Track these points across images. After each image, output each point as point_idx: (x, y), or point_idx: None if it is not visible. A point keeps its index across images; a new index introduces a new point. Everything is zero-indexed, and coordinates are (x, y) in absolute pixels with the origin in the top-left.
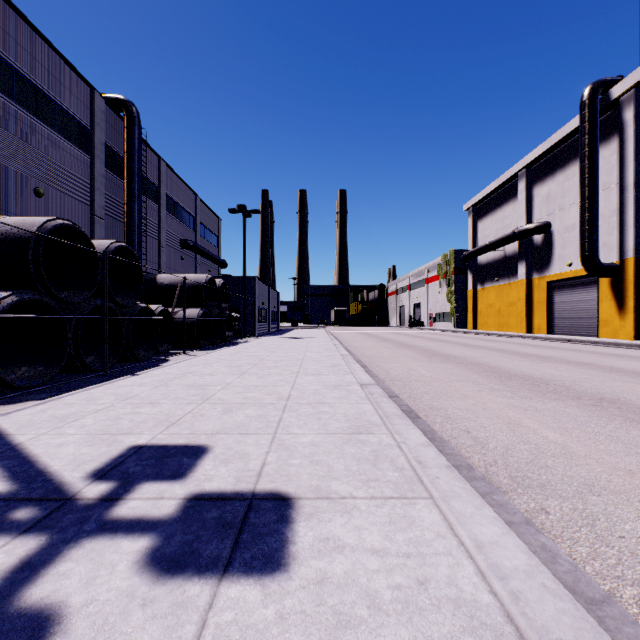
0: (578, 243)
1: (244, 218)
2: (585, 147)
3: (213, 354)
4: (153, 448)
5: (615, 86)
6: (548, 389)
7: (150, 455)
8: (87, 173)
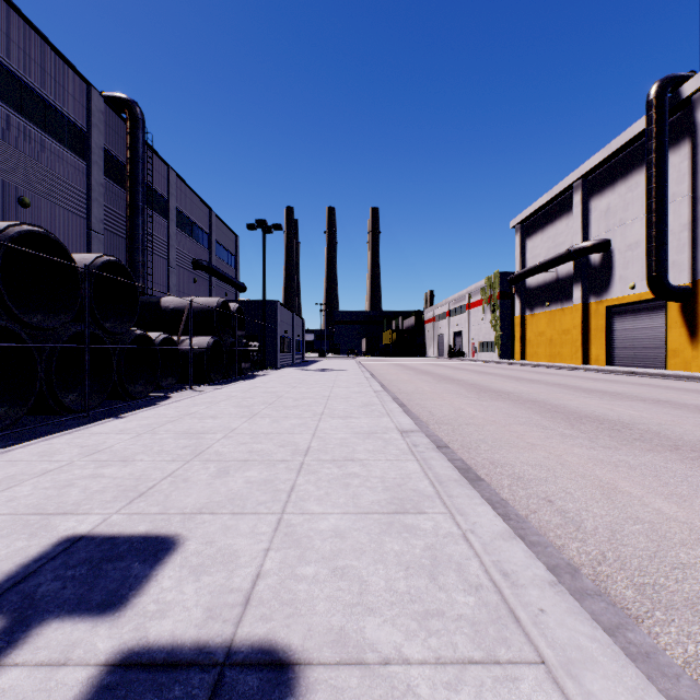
0: (642, 263)
1: (264, 234)
2: (652, 153)
3: (223, 390)
4: (95, 542)
5: (687, 82)
6: (633, 435)
7: (85, 556)
8: (83, 181)
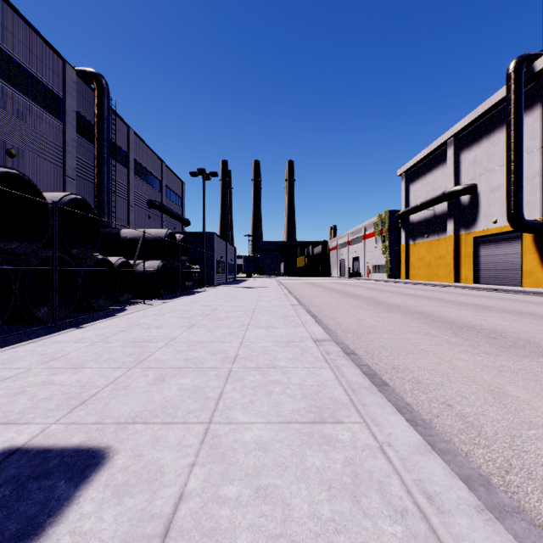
0: (503, 202)
1: (203, 180)
2: (511, 115)
3: (169, 304)
4: (27, 455)
5: (539, 59)
6: (508, 343)
7: (13, 473)
8: (59, 137)
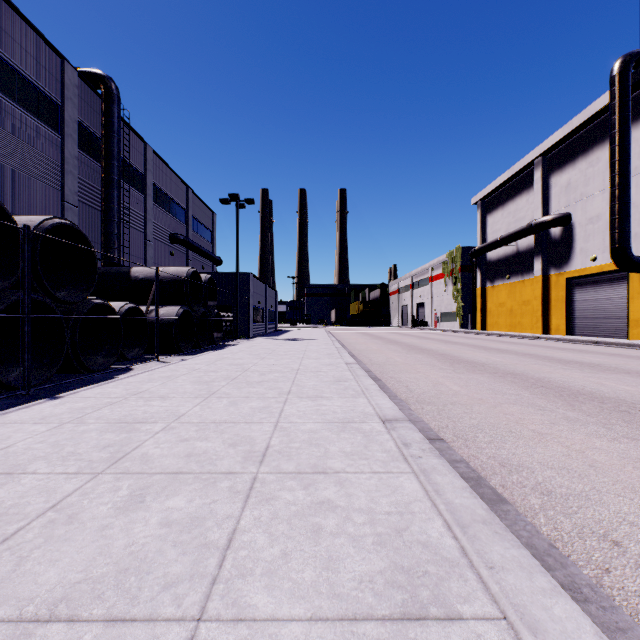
0: (604, 235)
1: (237, 208)
2: (616, 127)
3: (188, 362)
4: None
5: None
6: None
7: None
8: (56, 154)
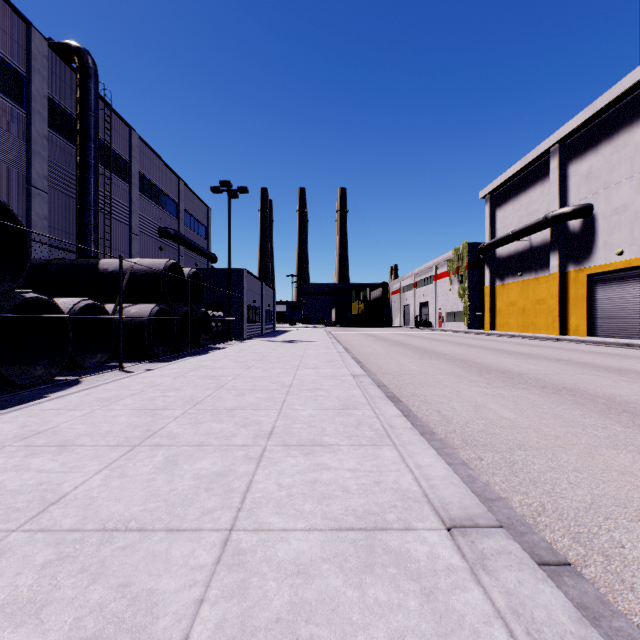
0: (632, 227)
1: (229, 198)
2: None
3: (152, 373)
4: None
5: None
6: None
7: None
8: (21, 131)
